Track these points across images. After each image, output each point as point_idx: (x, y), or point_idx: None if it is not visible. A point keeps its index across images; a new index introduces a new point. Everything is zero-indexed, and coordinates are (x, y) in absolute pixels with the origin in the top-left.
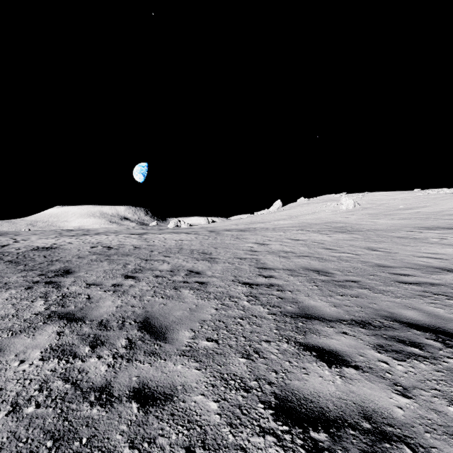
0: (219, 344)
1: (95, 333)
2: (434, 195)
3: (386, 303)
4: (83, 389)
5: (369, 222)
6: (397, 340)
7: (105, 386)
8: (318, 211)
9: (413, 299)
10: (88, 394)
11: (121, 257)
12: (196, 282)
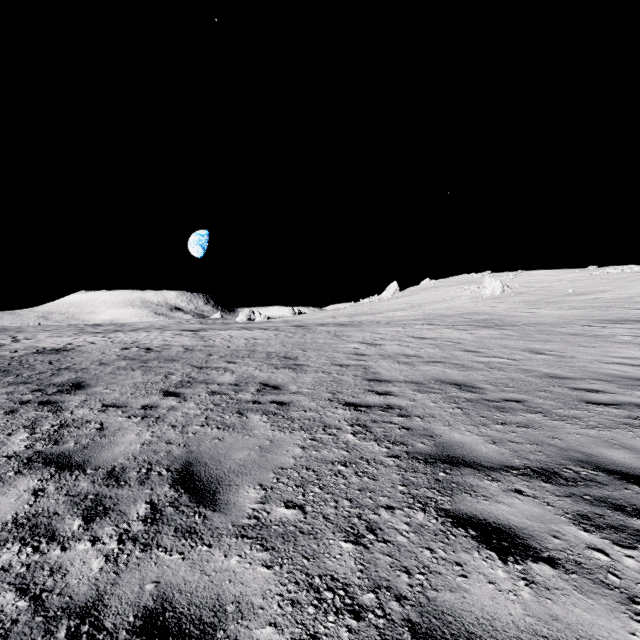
0: (305, 513)
1: (98, 491)
2: (618, 275)
3: (576, 437)
4: (50, 612)
5: (525, 313)
6: (610, 505)
7: (92, 605)
8: (451, 297)
9: (617, 430)
10: (55, 624)
11: (163, 363)
12: (272, 402)
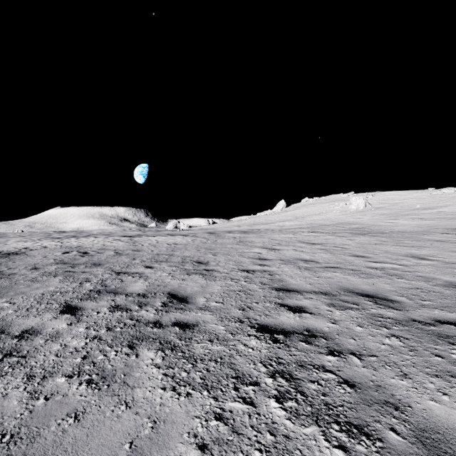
0: None
1: None
2: (452, 194)
3: None
4: None
5: (387, 223)
6: None
7: None
8: (326, 211)
9: None
10: None
11: (88, 268)
12: (175, 325)
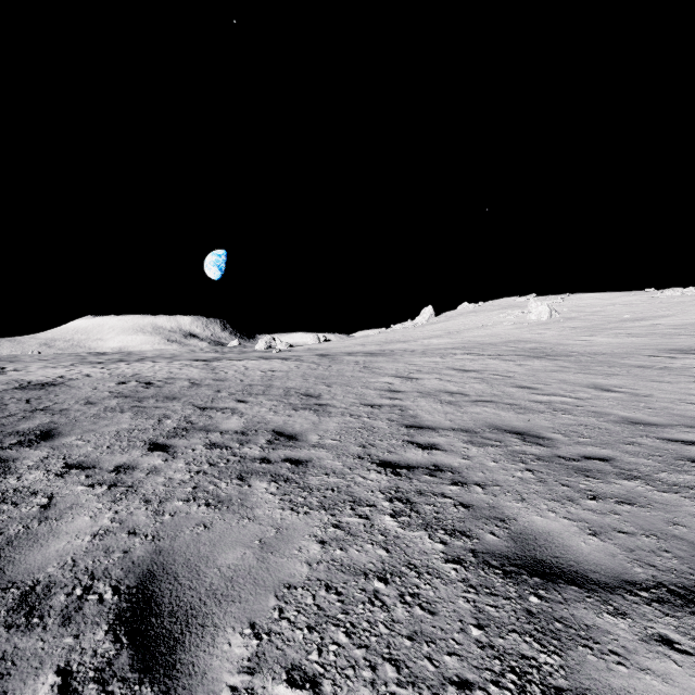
0: None
1: None
2: (679, 298)
3: None
4: None
5: (578, 341)
6: None
7: None
8: (493, 323)
9: None
10: None
11: (161, 402)
12: (286, 461)
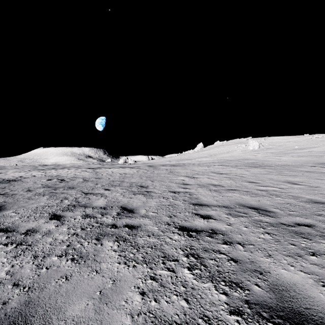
0: None
1: None
2: (321, 138)
3: None
4: None
5: (274, 159)
6: None
7: None
8: (231, 150)
9: None
10: None
11: (65, 190)
12: (125, 226)
